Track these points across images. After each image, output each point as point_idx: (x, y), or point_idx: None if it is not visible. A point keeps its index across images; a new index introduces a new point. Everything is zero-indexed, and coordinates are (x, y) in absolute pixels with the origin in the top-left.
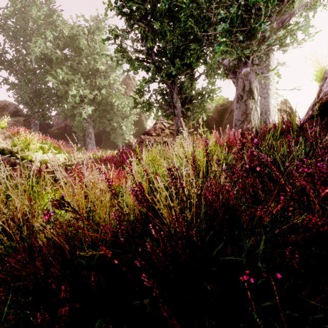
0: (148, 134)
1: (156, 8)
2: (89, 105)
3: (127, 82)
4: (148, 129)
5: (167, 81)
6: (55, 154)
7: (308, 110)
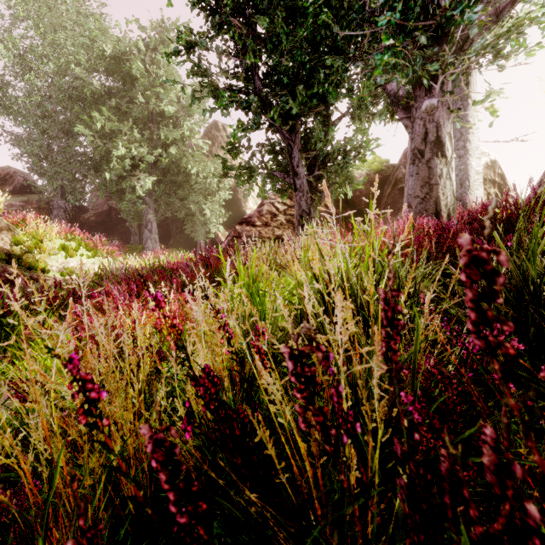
0: (248, 223)
1: None
2: (149, 174)
3: (213, 134)
4: (249, 215)
5: (282, 127)
6: (87, 257)
7: (541, 178)
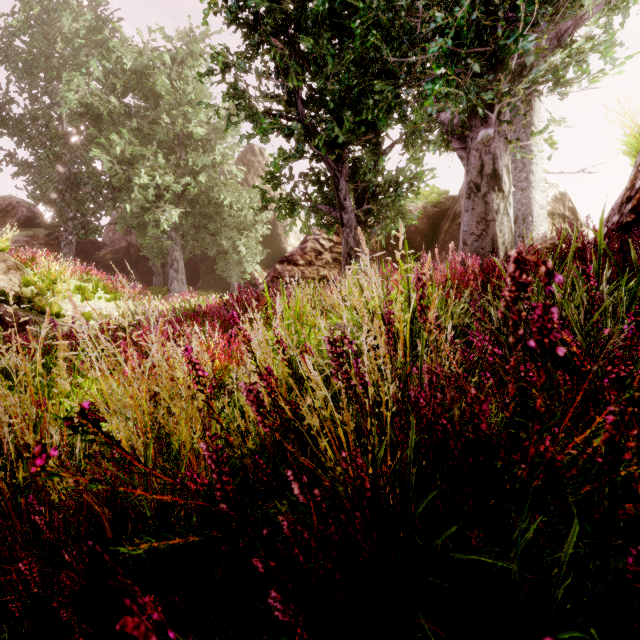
0: (290, 262)
1: (305, 11)
2: (175, 206)
3: (249, 159)
4: (291, 253)
5: (328, 156)
6: (106, 301)
7: (609, 214)
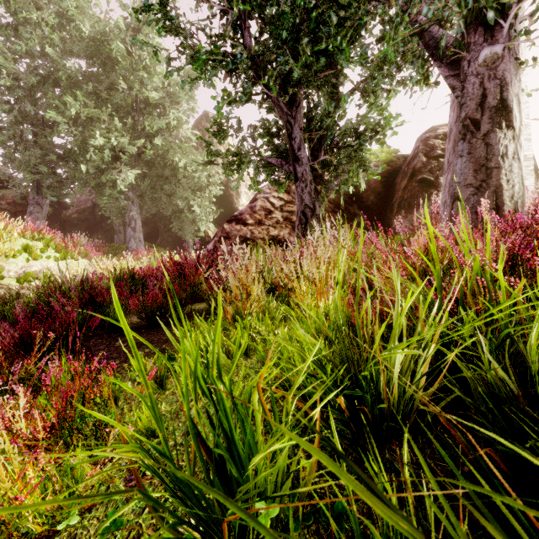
0: (238, 221)
1: None
2: (132, 168)
3: (203, 126)
4: (240, 212)
5: (280, 98)
6: (55, 260)
7: None
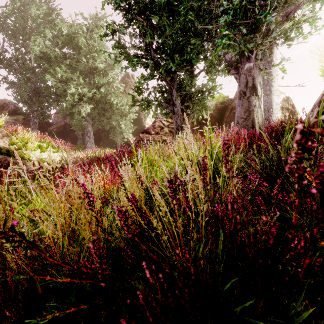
0: (147, 132)
1: (154, 2)
2: (88, 104)
3: (126, 80)
4: (147, 128)
5: (167, 77)
6: (53, 152)
7: (312, 107)
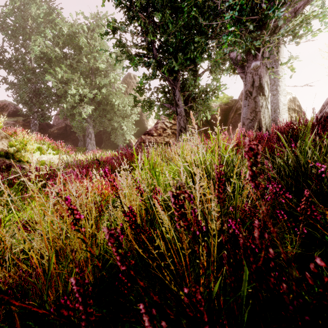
0: (149, 134)
1: None
2: (89, 105)
3: (128, 81)
4: (149, 129)
5: (169, 77)
6: (53, 154)
7: (321, 108)
